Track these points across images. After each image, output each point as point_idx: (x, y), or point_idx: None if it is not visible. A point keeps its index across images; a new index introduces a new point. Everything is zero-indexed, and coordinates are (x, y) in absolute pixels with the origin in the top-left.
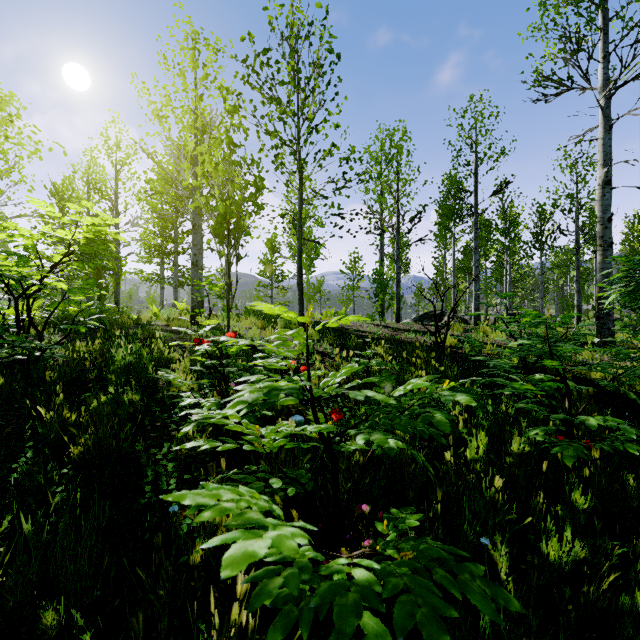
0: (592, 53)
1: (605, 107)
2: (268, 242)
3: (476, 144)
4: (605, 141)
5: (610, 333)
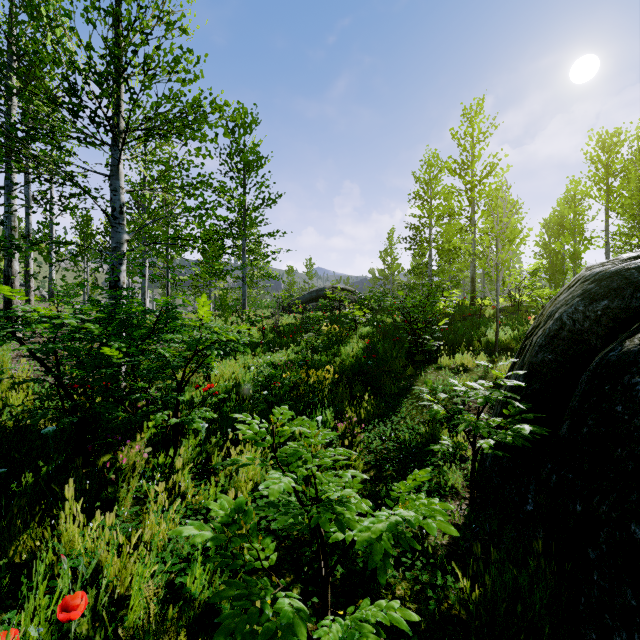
0: None
1: None
2: None
3: None
4: None
5: None
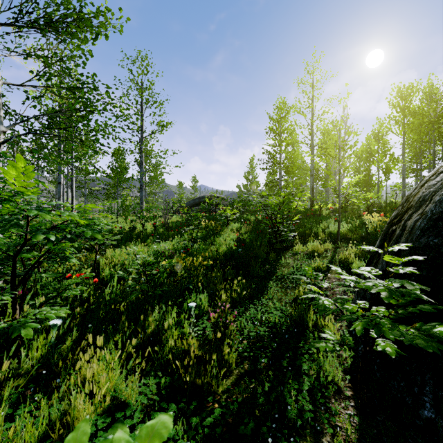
0: None
1: None
2: None
3: None
4: None
5: None
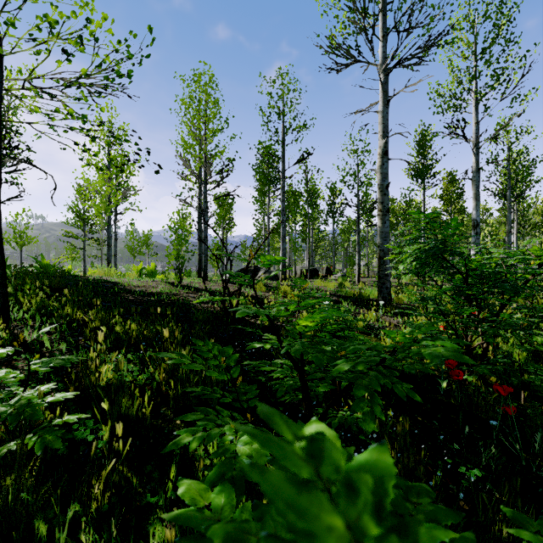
0: (376, 20)
1: (384, 82)
2: (78, 188)
3: (283, 113)
4: (384, 114)
5: (388, 292)
